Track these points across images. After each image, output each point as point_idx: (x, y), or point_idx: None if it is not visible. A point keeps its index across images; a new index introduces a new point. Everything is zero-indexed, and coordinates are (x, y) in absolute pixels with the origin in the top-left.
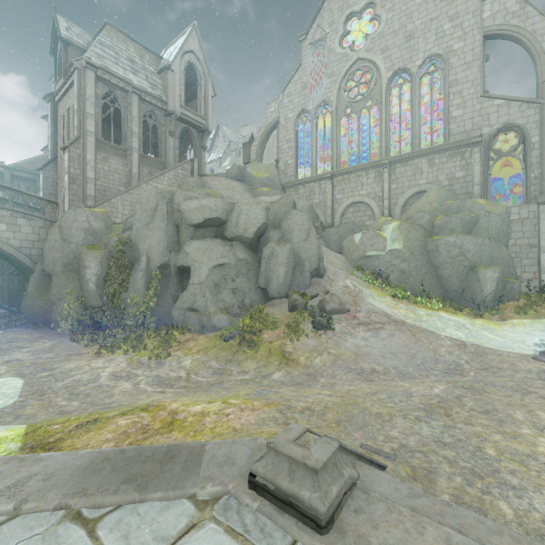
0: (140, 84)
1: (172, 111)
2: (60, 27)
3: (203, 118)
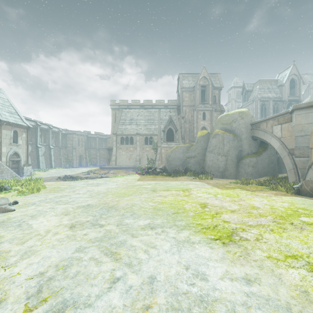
0: (272, 96)
1: (284, 100)
2: (245, 87)
3: (298, 97)
